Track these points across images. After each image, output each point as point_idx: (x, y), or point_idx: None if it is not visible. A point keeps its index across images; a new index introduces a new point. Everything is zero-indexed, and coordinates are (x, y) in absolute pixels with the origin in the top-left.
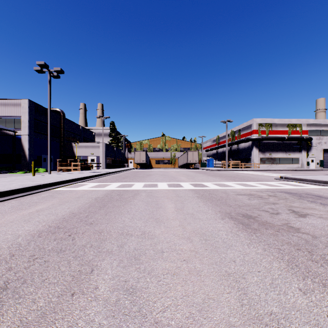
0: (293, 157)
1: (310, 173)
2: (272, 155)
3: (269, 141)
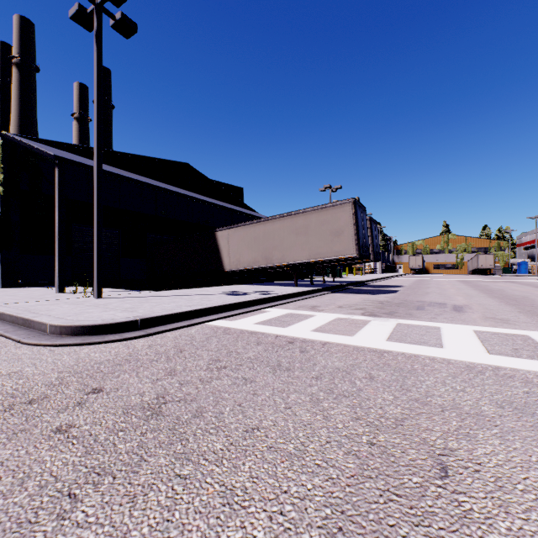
0: None
1: None
2: None
3: None
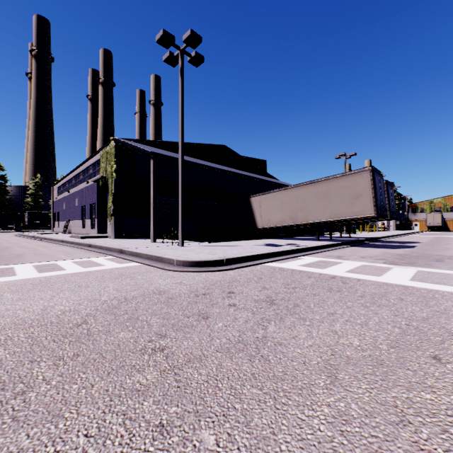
0: None
1: None
2: None
3: None
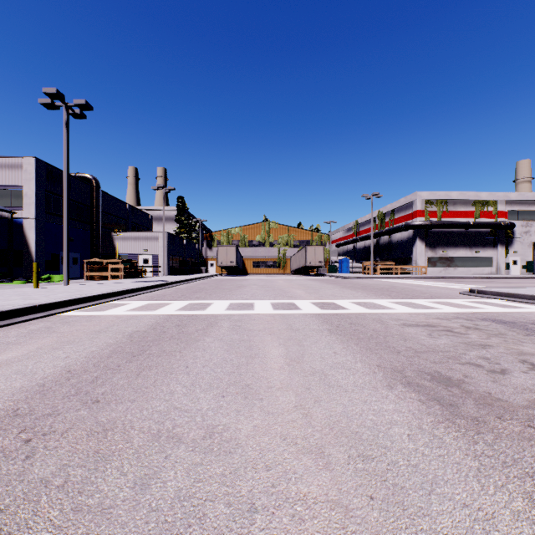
0: (483, 256)
1: (515, 283)
2: (448, 253)
3: (443, 230)
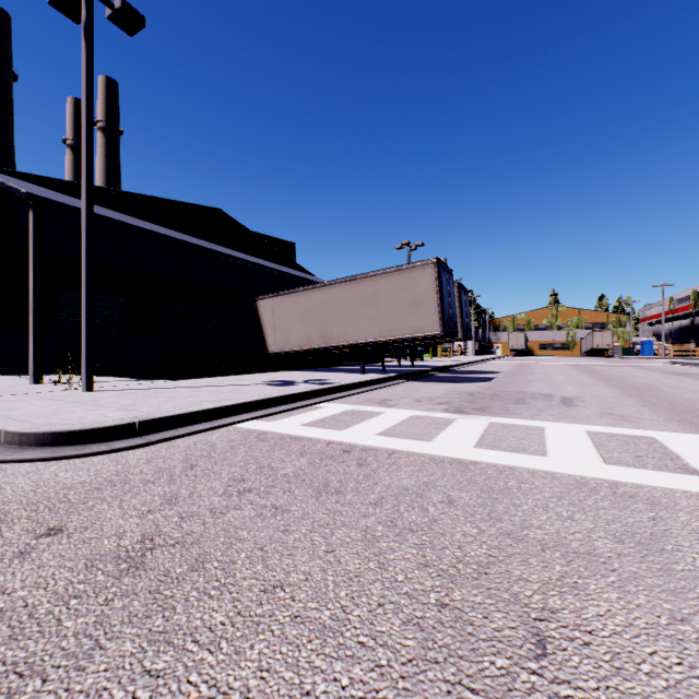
0: None
1: None
2: None
3: None
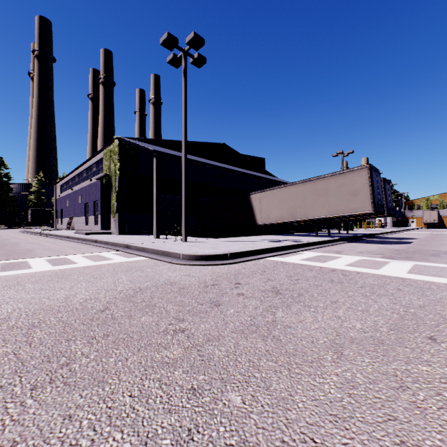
0: None
1: None
2: None
3: None
